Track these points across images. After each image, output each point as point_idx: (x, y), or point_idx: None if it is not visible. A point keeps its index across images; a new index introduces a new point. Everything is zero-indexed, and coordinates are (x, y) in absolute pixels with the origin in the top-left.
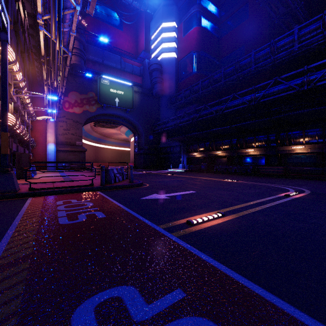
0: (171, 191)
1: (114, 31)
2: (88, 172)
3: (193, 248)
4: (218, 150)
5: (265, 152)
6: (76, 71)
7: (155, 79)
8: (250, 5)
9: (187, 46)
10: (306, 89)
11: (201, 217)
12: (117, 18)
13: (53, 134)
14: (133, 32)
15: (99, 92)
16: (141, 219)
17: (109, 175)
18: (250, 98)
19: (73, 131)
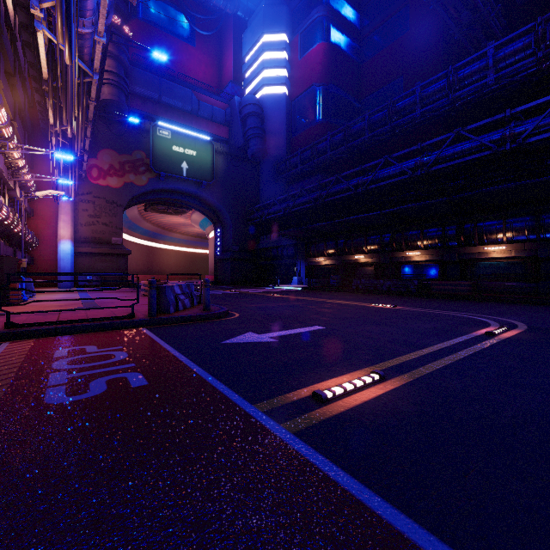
0: (279, 327)
1: (180, 46)
2: (132, 291)
3: (332, 466)
4: (360, 252)
5: (438, 256)
6: (111, 112)
7: (251, 130)
8: (412, 9)
9: (306, 75)
10: (510, 149)
11: (341, 382)
12: (186, 24)
13: (69, 224)
14: (214, 49)
15: (152, 152)
16: (220, 389)
17: (166, 298)
18: (414, 163)
19: (106, 219)
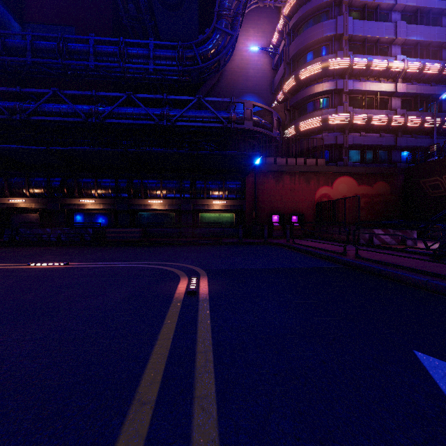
0: None
1: None
2: None
3: None
4: (18, 195)
5: (112, 205)
6: None
7: None
8: None
9: None
10: (166, 125)
11: None
12: None
13: None
14: None
15: None
16: None
17: None
18: (88, 109)
19: None
